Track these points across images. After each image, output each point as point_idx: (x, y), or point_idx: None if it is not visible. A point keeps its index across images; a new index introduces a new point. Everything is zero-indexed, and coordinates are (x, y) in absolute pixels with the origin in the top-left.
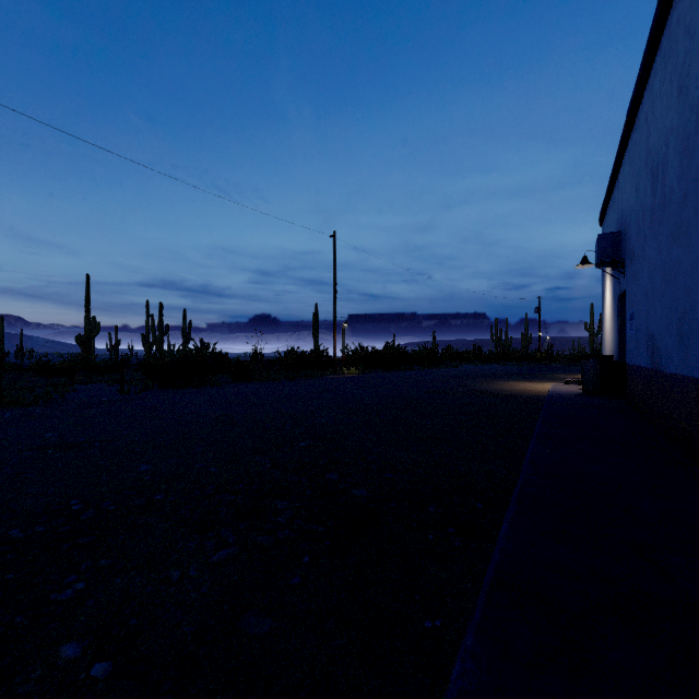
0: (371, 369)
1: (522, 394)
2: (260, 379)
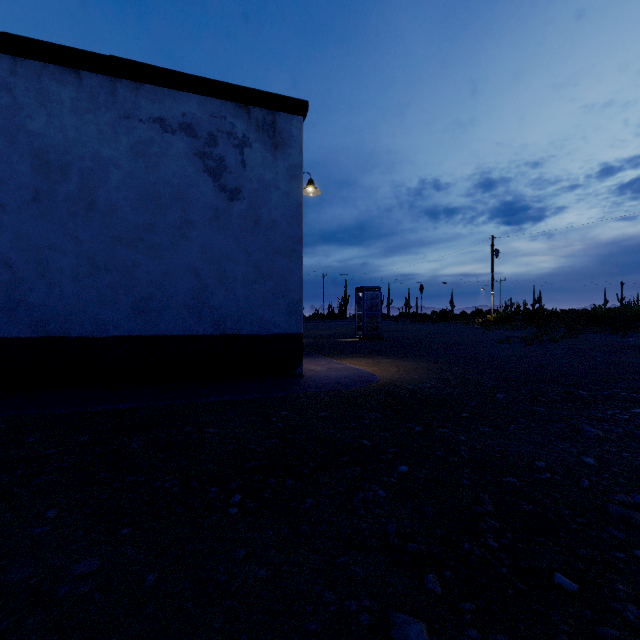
0: None
1: None
2: None
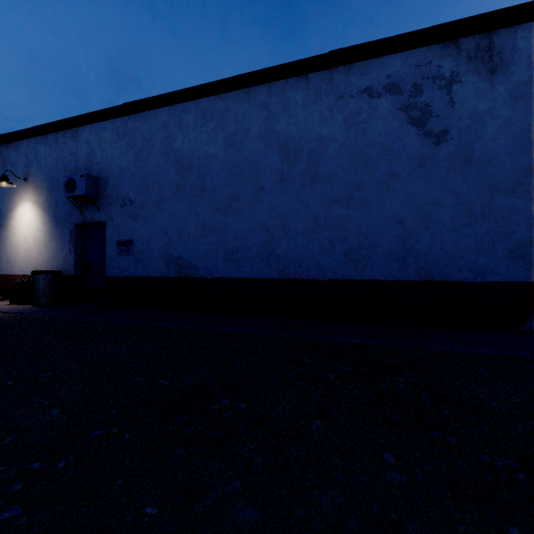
0: None
1: None
2: None
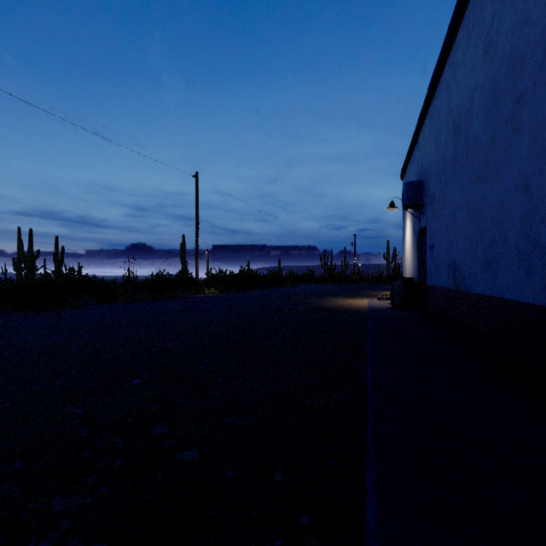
0: (229, 289)
1: (349, 309)
2: (125, 300)
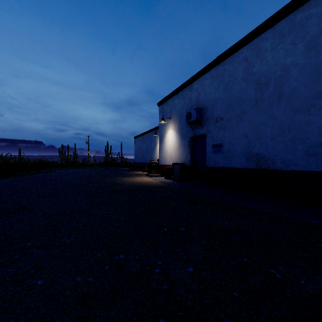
0: None
1: (157, 185)
2: None
